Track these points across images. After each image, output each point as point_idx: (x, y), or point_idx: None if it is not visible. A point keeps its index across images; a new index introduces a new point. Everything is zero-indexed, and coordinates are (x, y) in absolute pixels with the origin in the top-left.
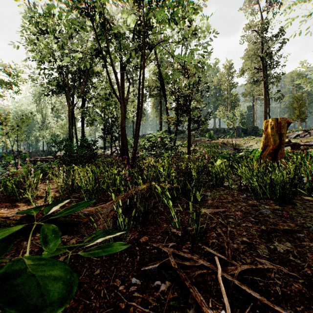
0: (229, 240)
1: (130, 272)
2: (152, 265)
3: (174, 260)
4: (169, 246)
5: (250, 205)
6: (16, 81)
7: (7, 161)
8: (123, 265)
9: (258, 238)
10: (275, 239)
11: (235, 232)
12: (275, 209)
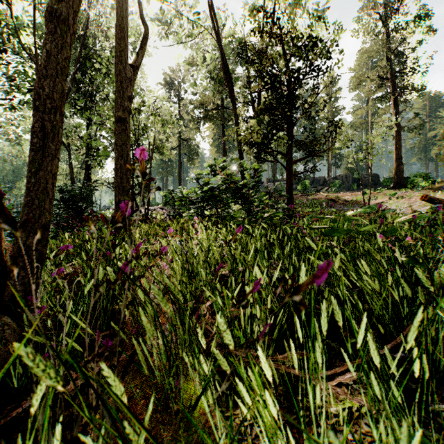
0: None
1: None
2: None
3: None
4: None
5: None
6: None
7: None
8: None
9: None
10: None
11: None
12: None
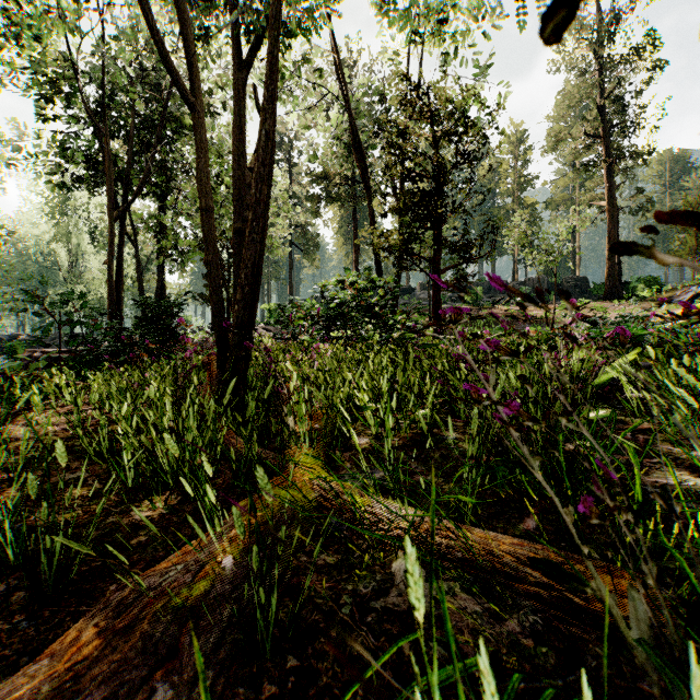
0: None
1: None
2: None
3: None
4: None
5: None
6: None
7: None
8: None
9: None
10: None
11: None
12: None
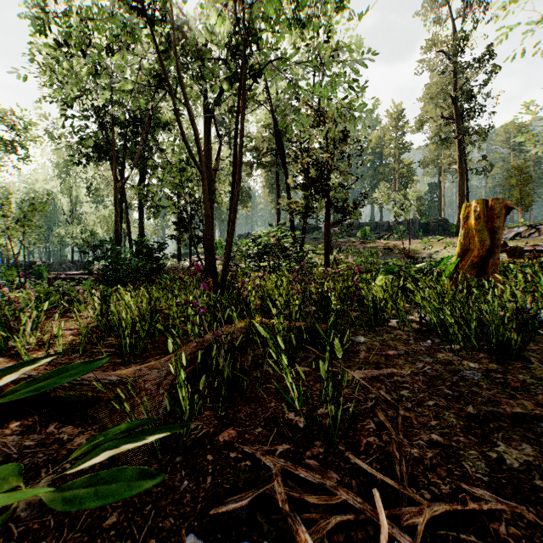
0: (403, 438)
1: (185, 519)
2: (236, 503)
3: (285, 491)
4: (277, 452)
5: (441, 361)
6: (25, 139)
7: (8, 279)
8: (173, 499)
9: (463, 433)
10: (497, 436)
11: (414, 420)
12: (489, 370)
